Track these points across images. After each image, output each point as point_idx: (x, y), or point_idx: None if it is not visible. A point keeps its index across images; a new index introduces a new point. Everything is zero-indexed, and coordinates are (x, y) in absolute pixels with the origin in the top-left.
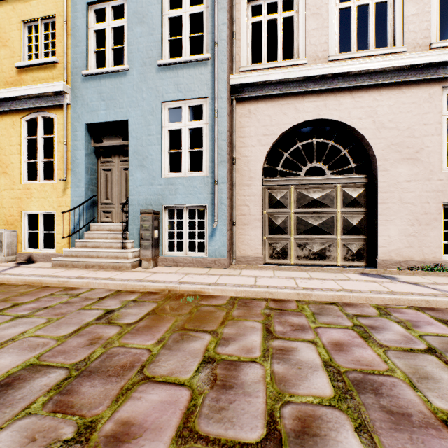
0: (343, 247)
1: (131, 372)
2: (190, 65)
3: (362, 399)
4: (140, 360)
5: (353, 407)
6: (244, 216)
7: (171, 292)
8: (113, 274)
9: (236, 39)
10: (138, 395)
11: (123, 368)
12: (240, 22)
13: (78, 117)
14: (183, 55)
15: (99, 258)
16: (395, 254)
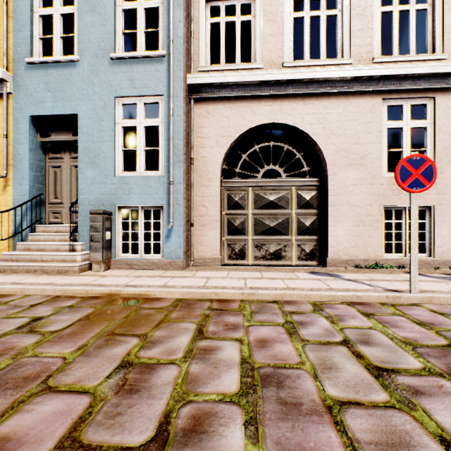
0: (297, 247)
1: (33, 383)
2: (145, 61)
3: (263, 392)
4: (49, 369)
5: (251, 401)
6: (202, 217)
7: (115, 296)
8: (56, 278)
9: (195, 38)
10: (30, 407)
11: (26, 379)
12: (198, 21)
13: (21, 108)
14: (138, 50)
15: (44, 262)
16: (343, 253)
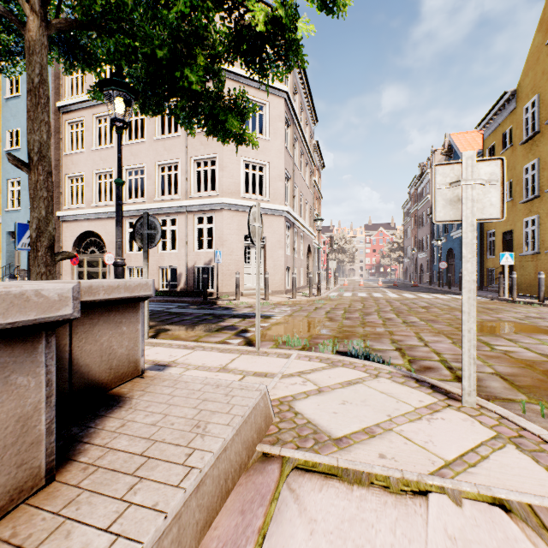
0: None
1: None
2: None
3: None
4: None
5: None
6: (66, 272)
7: None
8: None
9: (63, 195)
10: None
11: None
12: (65, 187)
13: (4, 228)
14: None
15: None
16: None
